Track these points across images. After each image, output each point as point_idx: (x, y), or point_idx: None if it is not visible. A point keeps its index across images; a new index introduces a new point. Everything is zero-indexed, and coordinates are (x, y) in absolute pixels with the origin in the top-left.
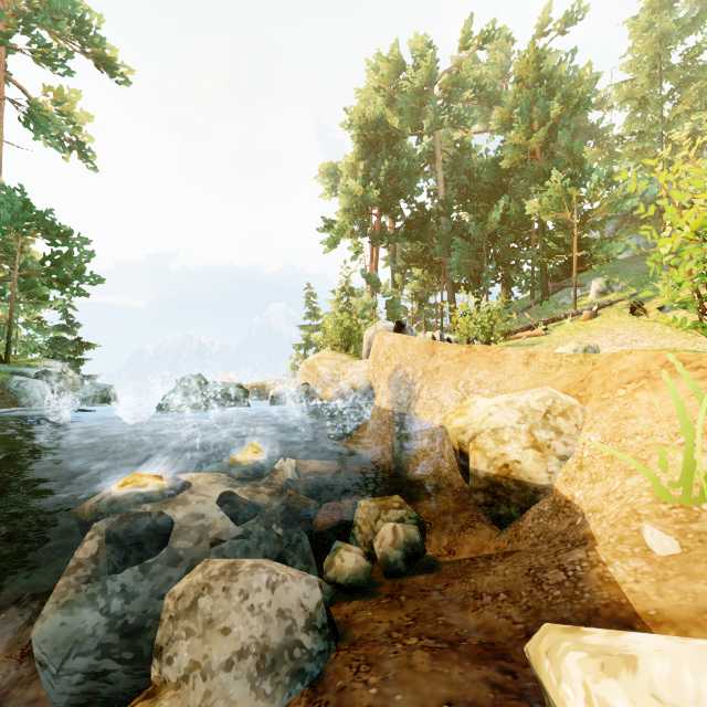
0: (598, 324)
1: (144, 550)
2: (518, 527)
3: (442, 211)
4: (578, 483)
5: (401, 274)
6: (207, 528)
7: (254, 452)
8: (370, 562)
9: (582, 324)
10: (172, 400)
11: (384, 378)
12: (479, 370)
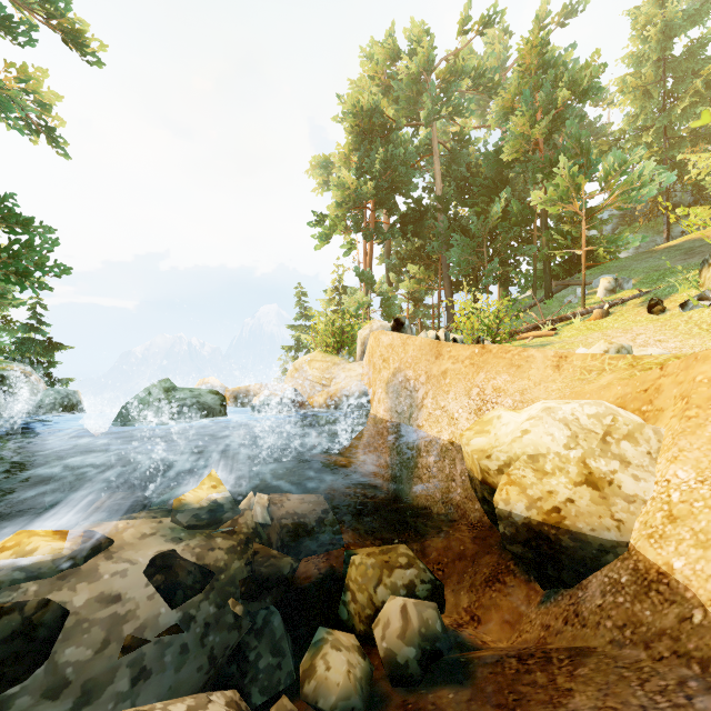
0: (611, 323)
1: (1, 675)
2: (578, 600)
3: (439, 206)
4: (674, 544)
5: (396, 272)
6: (121, 619)
7: (212, 486)
8: (368, 647)
9: (594, 323)
10: (133, 410)
11: (381, 383)
12: (497, 375)
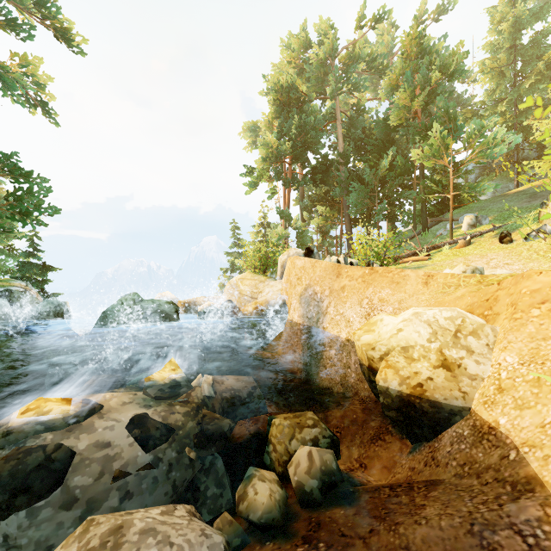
0: (472, 250)
1: (32, 493)
2: (434, 449)
3: (341, 160)
4: (500, 407)
5: (308, 211)
6: (111, 459)
7: (172, 369)
8: (285, 483)
9: (458, 250)
10: (110, 315)
11: (296, 296)
12: (382, 289)
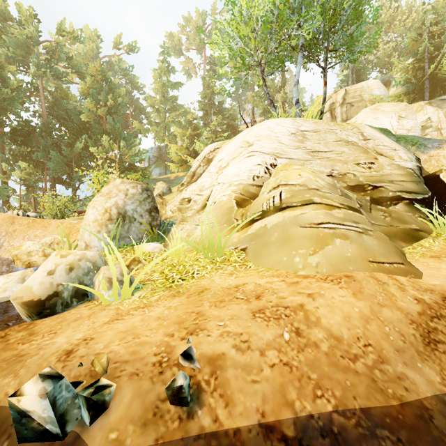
0: None
1: None
2: None
3: (45, 130)
4: None
5: (10, 164)
6: None
7: None
8: None
9: None
10: None
11: None
12: (37, 230)
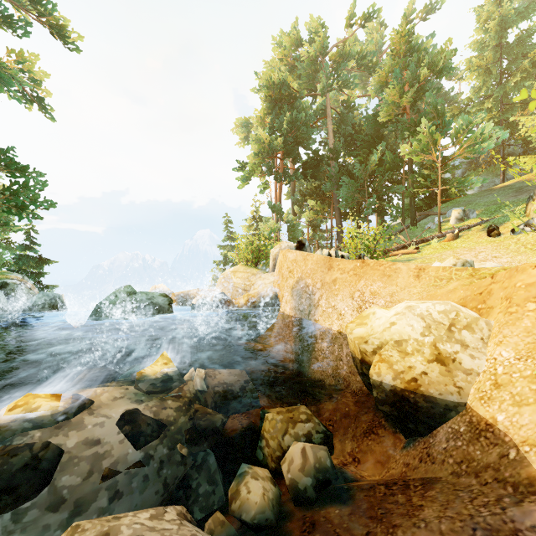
0: (460, 244)
1: (18, 494)
2: (429, 445)
3: (332, 156)
4: (498, 404)
5: (299, 205)
6: (101, 457)
7: (164, 363)
8: (278, 479)
9: (447, 244)
10: (104, 308)
11: (288, 288)
12: (373, 282)
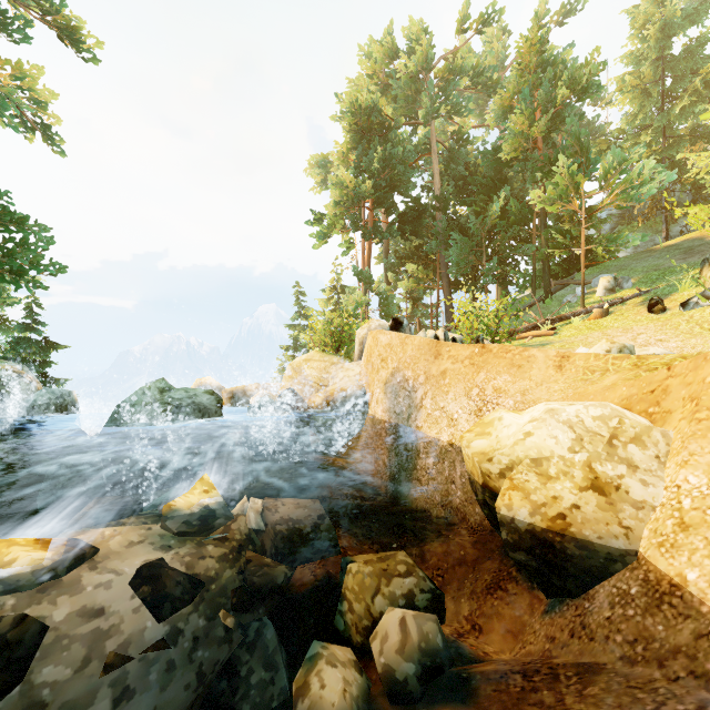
0: (611, 322)
1: None
2: (584, 611)
3: (438, 205)
4: (686, 554)
5: (395, 272)
6: (104, 635)
7: (204, 491)
8: (365, 660)
9: (593, 322)
10: (127, 410)
11: (380, 383)
12: (498, 375)
